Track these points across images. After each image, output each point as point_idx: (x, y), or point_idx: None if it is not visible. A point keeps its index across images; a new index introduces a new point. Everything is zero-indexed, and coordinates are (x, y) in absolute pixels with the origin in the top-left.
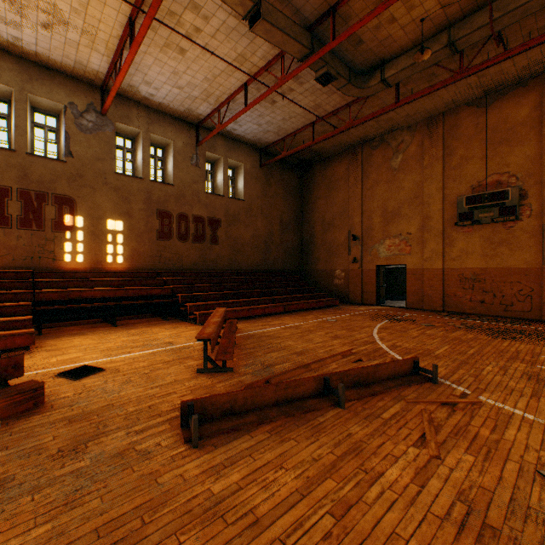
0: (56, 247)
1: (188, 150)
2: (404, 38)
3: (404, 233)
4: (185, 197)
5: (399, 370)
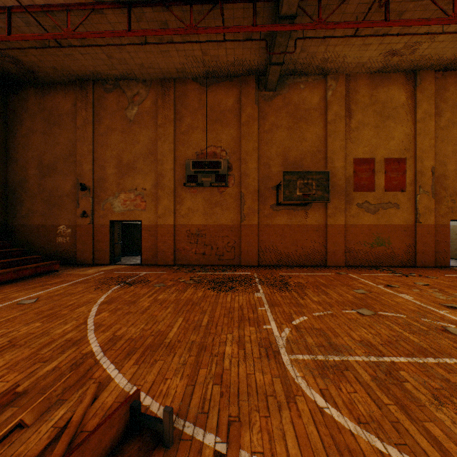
0: None
1: None
2: None
3: (140, 188)
4: None
5: (96, 452)
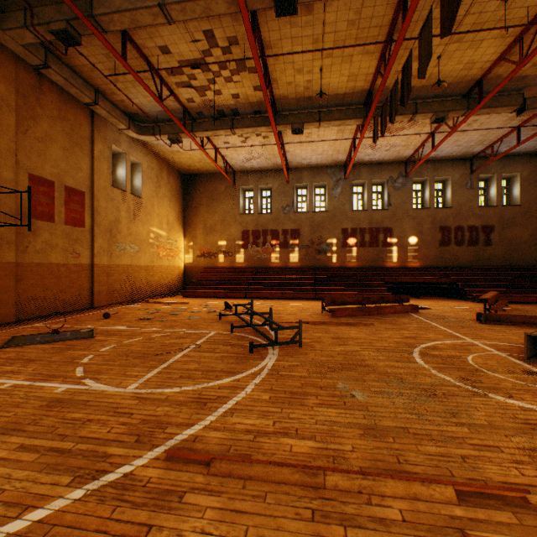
0: (383, 255)
1: (463, 179)
2: None
3: None
4: (460, 214)
5: None
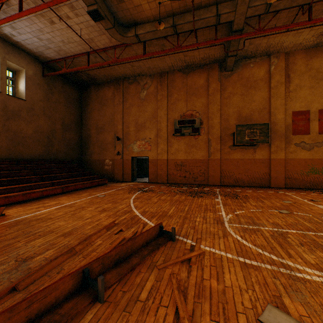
0: None
1: None
2: (149, 12)
3: (147, 138)
4: None
5: (151, 236)
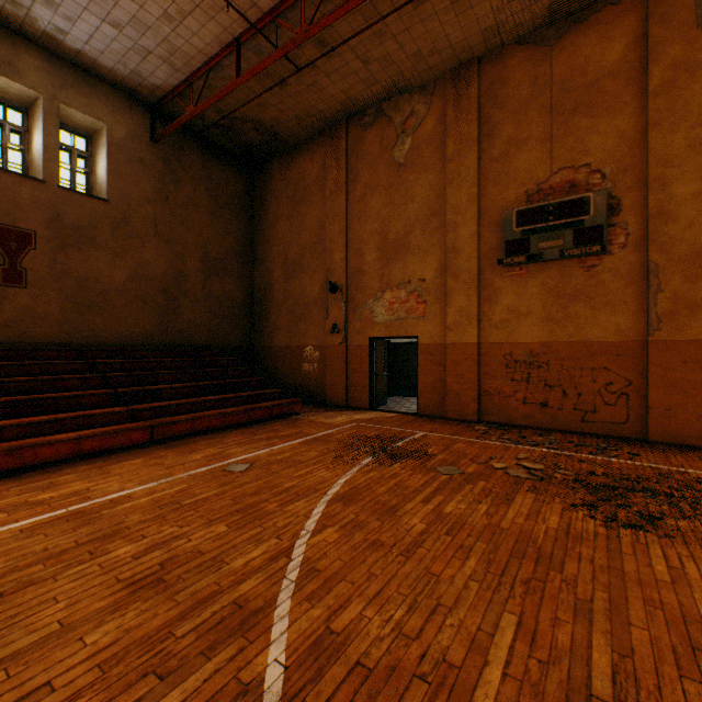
0: None
1: None
2: None
3: (414, 280)
4: None
5: None
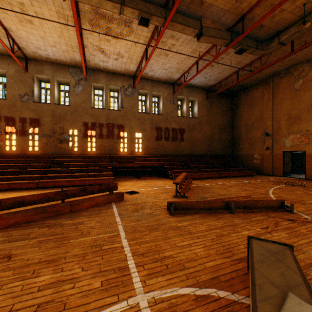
0: (117, 145)
1: (169, 96)
2: (293, 16)
3: (303, 130)
4: (167, 120)
5: (271, 204)
